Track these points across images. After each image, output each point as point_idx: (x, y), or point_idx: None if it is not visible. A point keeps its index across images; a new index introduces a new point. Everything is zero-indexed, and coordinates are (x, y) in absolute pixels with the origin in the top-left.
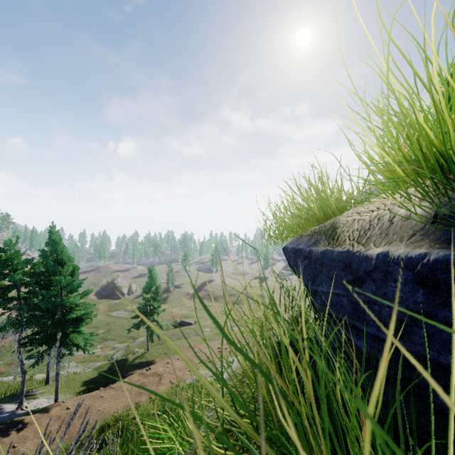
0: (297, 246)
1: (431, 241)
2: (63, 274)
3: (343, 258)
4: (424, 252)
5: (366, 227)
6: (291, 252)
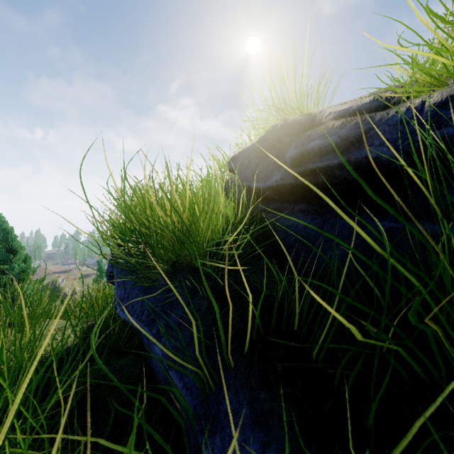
0: None
1: None
2: (14, 263)
3: None
4: None
5: None
6: None
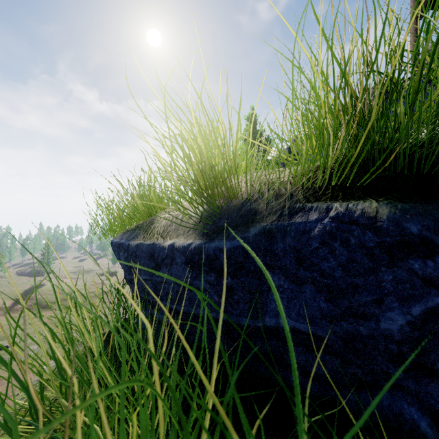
0: (120, 240)
1: (196, 234)
2: None
3: (150, 249)
4: (191, 242)
5: (169, 223)
6: (115, 246)
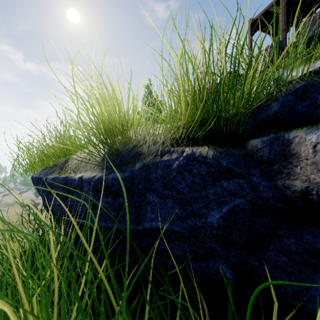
0: (39, 175)
1: (99, 169)
2: None
3: (64, 181)
4: (95, 175)
5: (80, 162)
6: (35, 180)
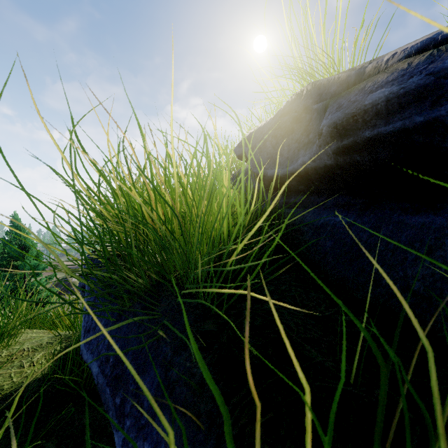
0: None
1: None
2: (27, 259)
3: None
4: None
5: None
6: None
